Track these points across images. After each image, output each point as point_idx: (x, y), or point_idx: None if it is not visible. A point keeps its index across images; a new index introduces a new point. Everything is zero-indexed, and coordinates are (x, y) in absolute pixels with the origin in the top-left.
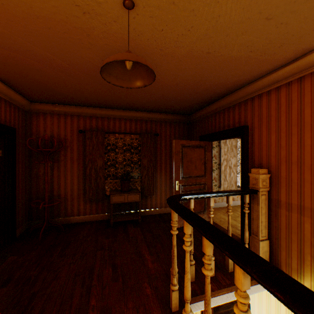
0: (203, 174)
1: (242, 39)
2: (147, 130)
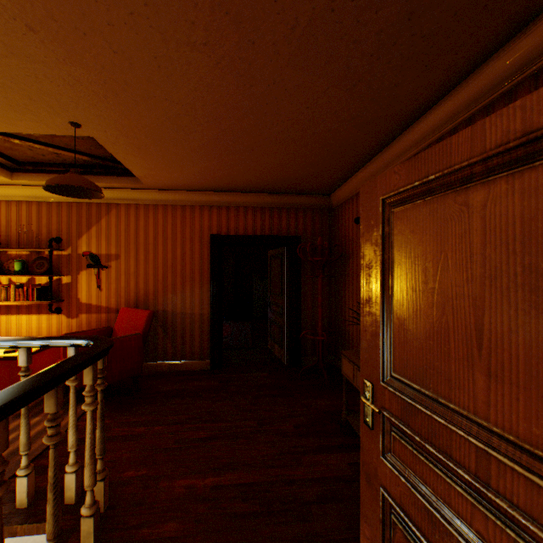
0: None
1: None
2: None
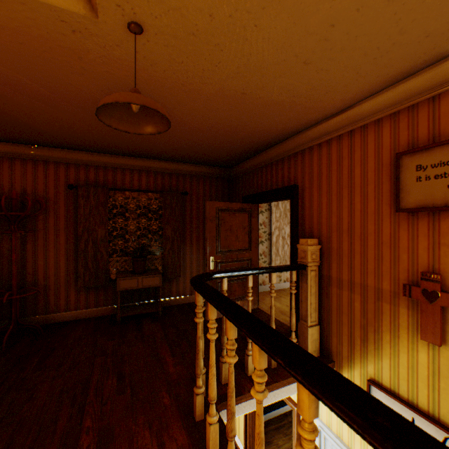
0: (247, 248)
1: (281, 82)
2: (172, 187)
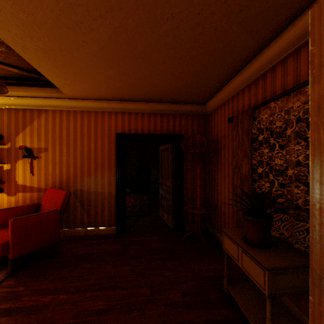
0: None
1: None
2: None
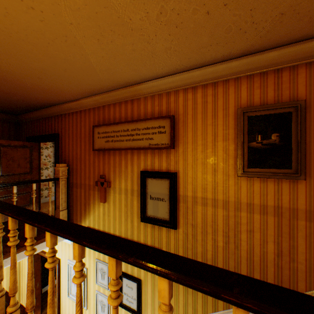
0: (30, 172)
1: (30, 81)
2: None
